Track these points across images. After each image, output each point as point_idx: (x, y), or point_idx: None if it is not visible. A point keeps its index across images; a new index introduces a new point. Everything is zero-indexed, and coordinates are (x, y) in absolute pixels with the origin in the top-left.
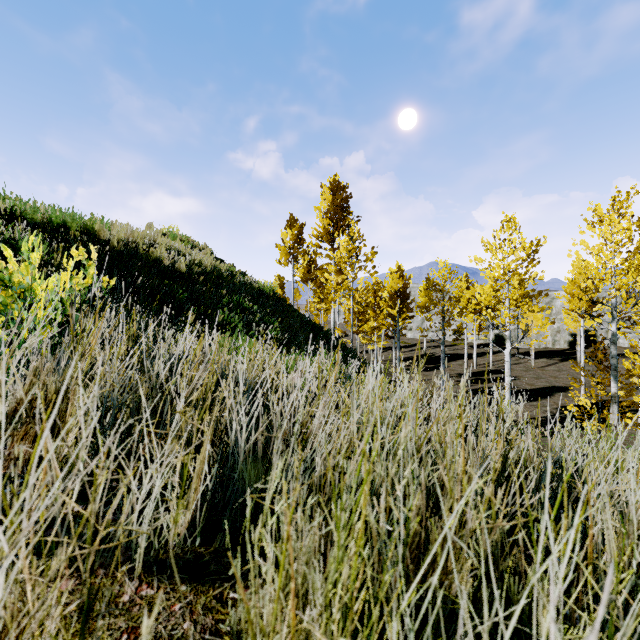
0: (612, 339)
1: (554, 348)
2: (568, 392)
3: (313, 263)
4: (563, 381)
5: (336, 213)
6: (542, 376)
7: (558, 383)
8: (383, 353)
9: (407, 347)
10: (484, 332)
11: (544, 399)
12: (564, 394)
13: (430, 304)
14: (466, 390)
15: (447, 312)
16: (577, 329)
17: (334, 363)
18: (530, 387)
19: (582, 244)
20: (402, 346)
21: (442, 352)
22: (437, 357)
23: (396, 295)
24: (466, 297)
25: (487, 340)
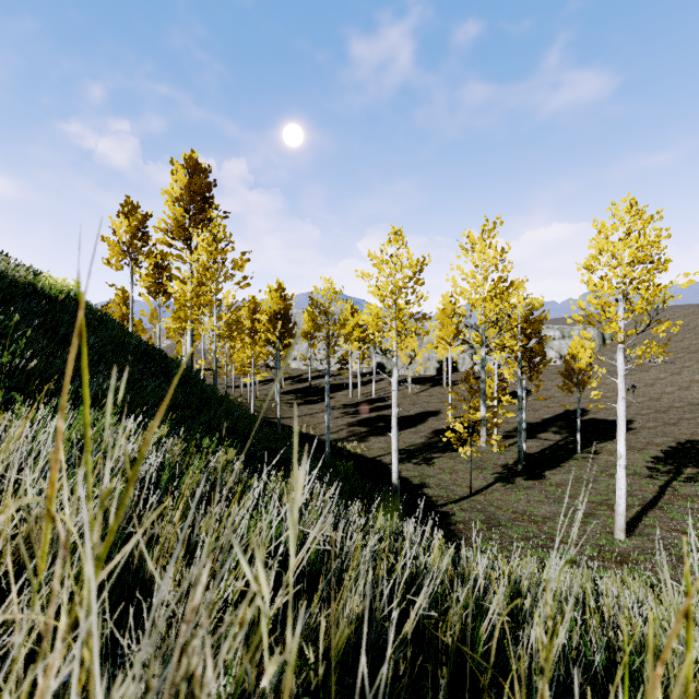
0: (482, 364)
1: (426, 375)
2: (439, 416)
3: (165, 270)
4: (434, 405)
5: (193, 202)
6: (417, 402)
7: (430, 408)
8: (264, 386)
9: (291, 378)
10: (367, 361)
11: (420, 425)
12: (436, 418)
13: (314, 327)
14: (351, 422)
15: (332, 337)
16: (444, 356)
17: (168, 407)
18: (408, 414)
19: (458, 269)
20: (286, 377)
21: (327, 383)
22: (323, 388)
23: (276, 317)
24: (351, 324)
25: (370, 369)
